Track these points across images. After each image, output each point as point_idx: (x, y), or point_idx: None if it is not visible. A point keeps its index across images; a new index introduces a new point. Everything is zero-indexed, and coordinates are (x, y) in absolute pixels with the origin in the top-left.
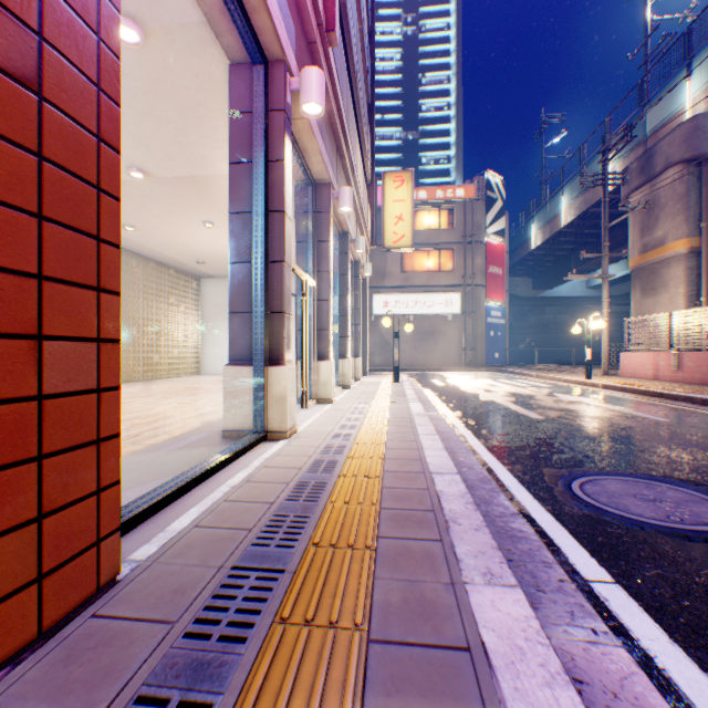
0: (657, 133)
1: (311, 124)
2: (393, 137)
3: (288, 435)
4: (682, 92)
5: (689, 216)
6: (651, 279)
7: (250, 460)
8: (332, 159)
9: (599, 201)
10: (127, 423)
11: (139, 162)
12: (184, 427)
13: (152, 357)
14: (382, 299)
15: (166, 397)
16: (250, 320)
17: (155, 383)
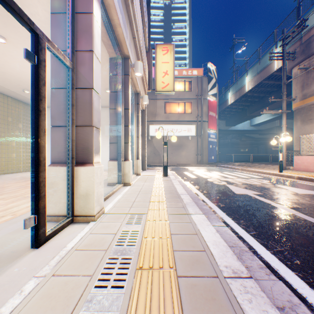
0: (310, 32)
1: None
2: None
3: None
4: None
5: None
6: (309, 114)
7: None
8: None
9: (269, 76)
10: None
11: None
12: None
13: None
14: (154, 127)
15: None
16: None
17: None
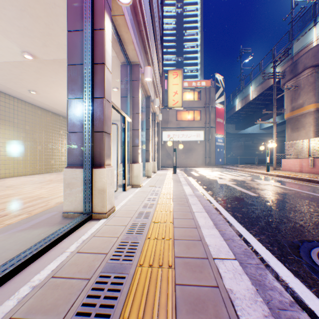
0: (298, 54)
1: (126, 20)
2: (171, 59)
3: (106, 215)
4: (311, 33)
5: (316, 92)
6: (296, 123)
7: (69, 243)
8: (140, 51)
9: (269, 87)
10: (9, 203)
11: (27, 48)
12: (42, 207)
13: (49, 161)
14: (167, 133)
15: (49, 183)
16: (81, 137)
17: (50, 174)
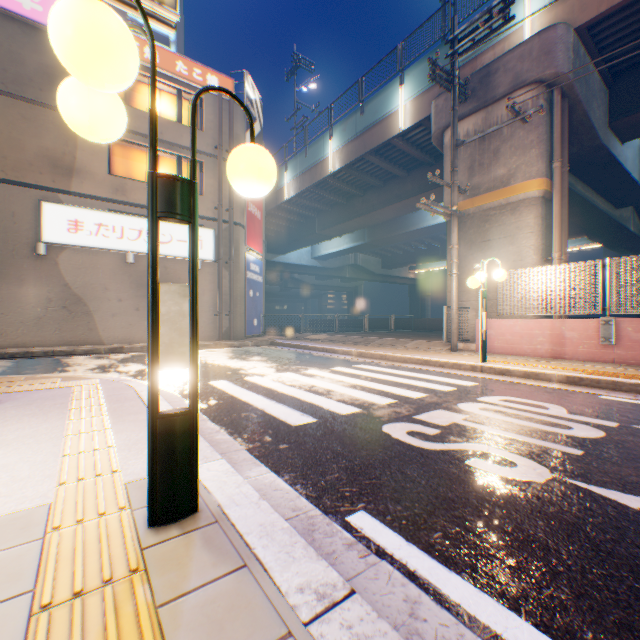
0: (476, 61)
1: None
2: None
3: None
4: (516, 11)
5: (545, 151)
6: (485, 228)
7: None
8: None
9: (383, 145)
10: None
11: None
12: None
13: None
14: (66, 214)
15: None
16: None
17: None
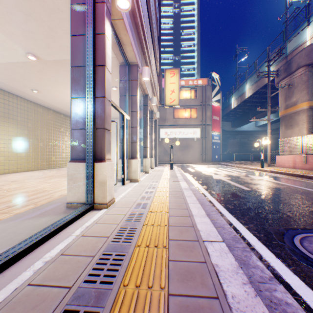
0: (292, 53)
1: (125, 24)
2: (169, 58)
3: (107, 205)
4: (304, 33)
5: (309, 91)
6: (290, 121)
7: (74, 229)
8: (138, 52)
9: (263, 86)
10: (15, 196)
11: (31, 49)
12: (47, 199)
13: (50, 158)
14: (164, 131)
15: (51, 178)
16: (84, 133)
17: (51, 170)
